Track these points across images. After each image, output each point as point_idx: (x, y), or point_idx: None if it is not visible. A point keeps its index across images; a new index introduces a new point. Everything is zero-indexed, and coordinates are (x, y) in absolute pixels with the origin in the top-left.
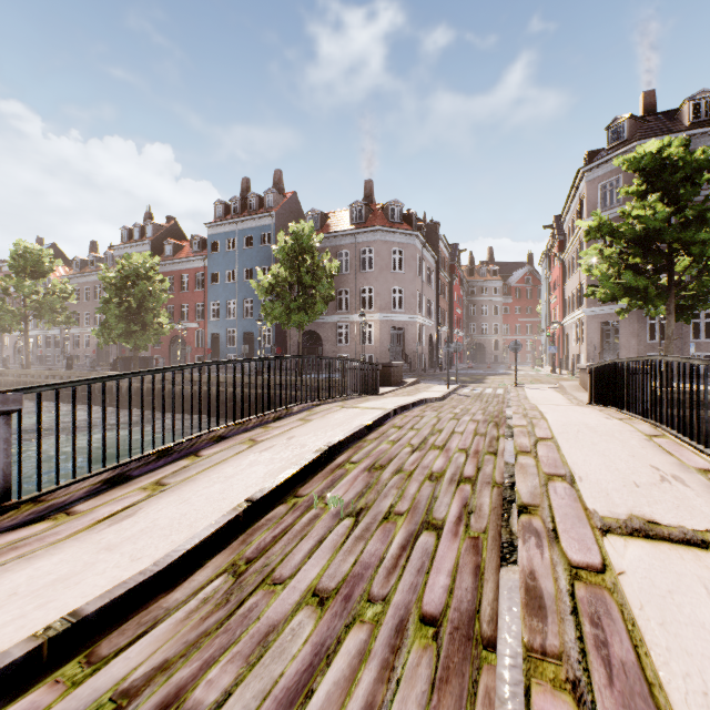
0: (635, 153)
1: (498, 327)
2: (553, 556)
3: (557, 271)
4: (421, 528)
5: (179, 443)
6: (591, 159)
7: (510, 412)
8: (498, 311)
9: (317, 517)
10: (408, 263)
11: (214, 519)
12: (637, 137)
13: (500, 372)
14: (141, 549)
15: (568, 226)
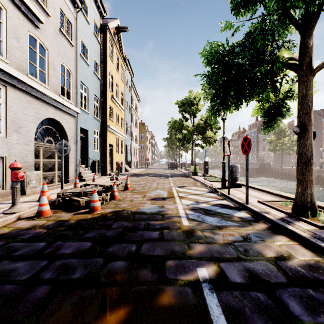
0: None
1: None
2: None
3: None
4: None
5: None
6: None
7: None
8: None
9: None
10: None
11: None
12: None
13: None
14: None
15: None
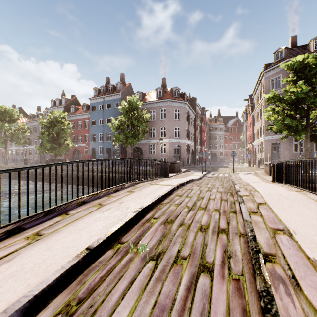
0: (291, 62)
1: (222, 146)
2: (302, 305)
3: (250, 120)
4: (199, 271)
5: (59, 206)
6: (267, 68)
7: (237, 187)
8: (222, 138)
9: (131, 260)
10: (182, 116)
11: (62, 264)
12: (288, 57)
13: (224, 166)
14: (3, 293)
15: (255, 99)
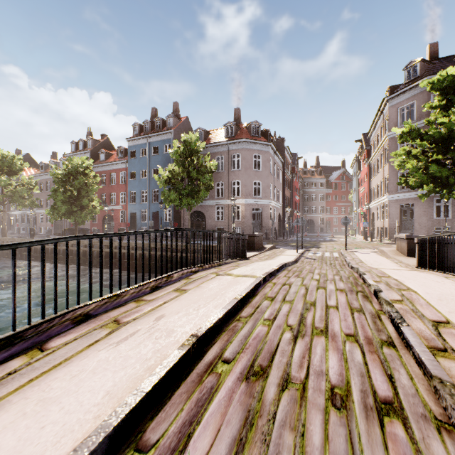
0: (437, 77)
1: (323, 209)
2: None
3: (365, 170)
4: None
5: (35, 325)
6: (392, 91)
7: (372, 281)
8: (323, 198)
9: None
10: (265, 164)
11: None
12: (426, 74)
13: (328, 239)
14: None
15: (373, 140)
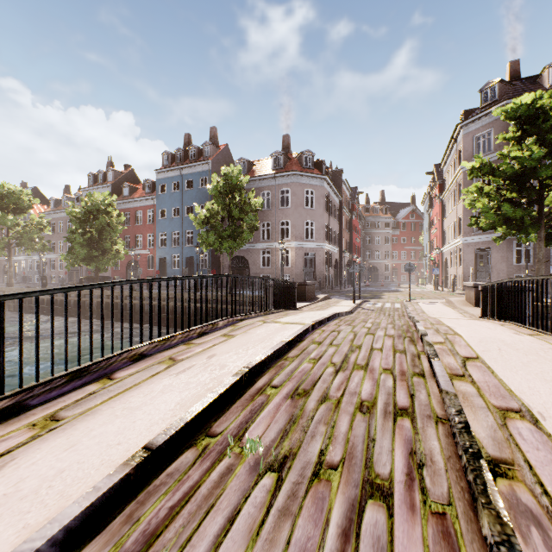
0: (511, 105)
1: (388, 254)
2: None
3: (437, 208)
4: (363, 494)
5: (96, 362)
6: (467, 116)
7: (422, 327)
8: (388, 241)
9: (231, 471)
10: (318, 201)
11: (96, 481)
12: (505, 97)
13: (392, 289)
14: None
15: (447, 172)
